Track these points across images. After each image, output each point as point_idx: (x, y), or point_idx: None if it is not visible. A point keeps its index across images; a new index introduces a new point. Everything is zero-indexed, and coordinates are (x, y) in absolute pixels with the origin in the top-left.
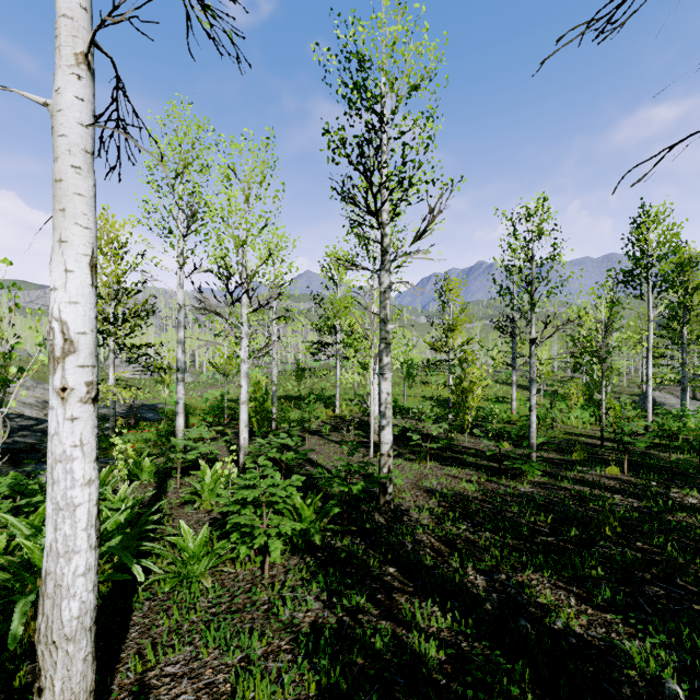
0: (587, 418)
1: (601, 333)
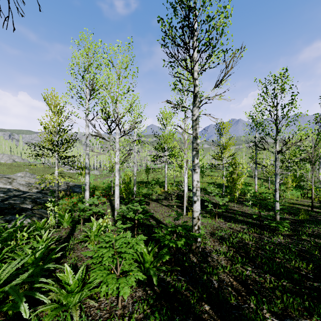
0: (299, 195)
1: (311, 148)
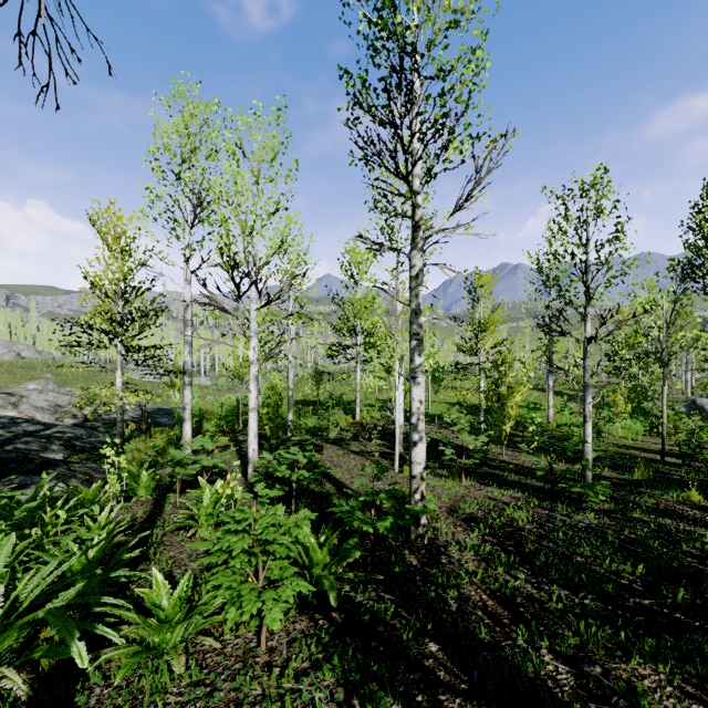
0: (638, 428)
1: (662, 331)
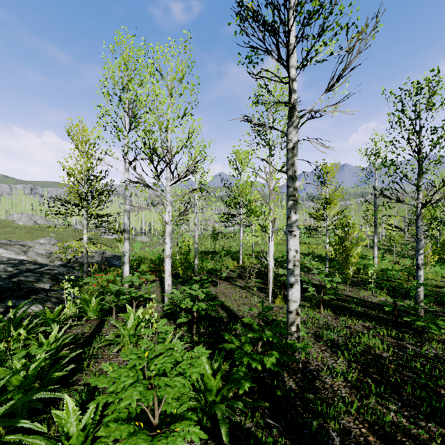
0: None
1: None
